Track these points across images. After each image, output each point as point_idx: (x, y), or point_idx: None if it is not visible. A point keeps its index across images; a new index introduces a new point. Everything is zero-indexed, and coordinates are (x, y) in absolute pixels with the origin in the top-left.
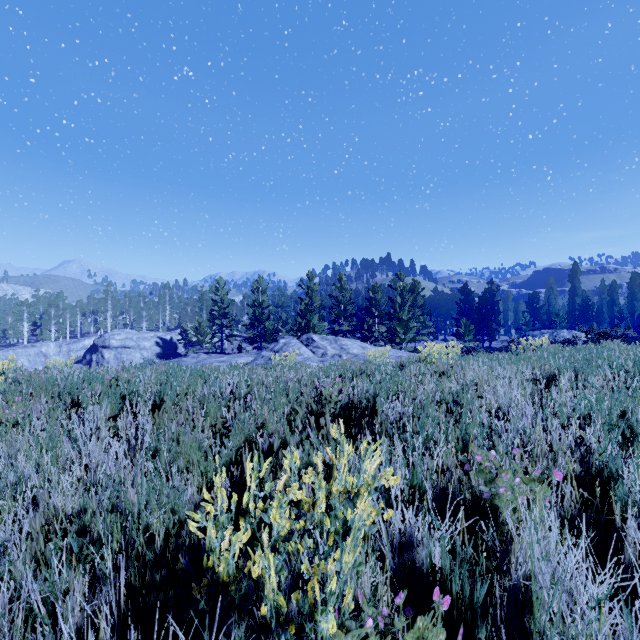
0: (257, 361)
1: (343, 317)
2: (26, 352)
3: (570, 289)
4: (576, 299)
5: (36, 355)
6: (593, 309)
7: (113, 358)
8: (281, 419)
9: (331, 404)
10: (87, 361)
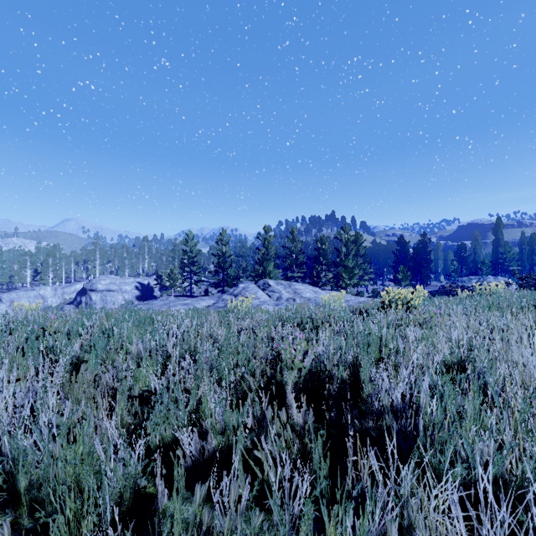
0: (217, 304)
1: (295, 265)
2: (27, 294)
3: (494, 240)
4: (499, 249)
5: (35, 297)
6: (515, 258)
7: (99, 300)
8: (227, 389)
9: (294, 370)
10: (78, 302)
